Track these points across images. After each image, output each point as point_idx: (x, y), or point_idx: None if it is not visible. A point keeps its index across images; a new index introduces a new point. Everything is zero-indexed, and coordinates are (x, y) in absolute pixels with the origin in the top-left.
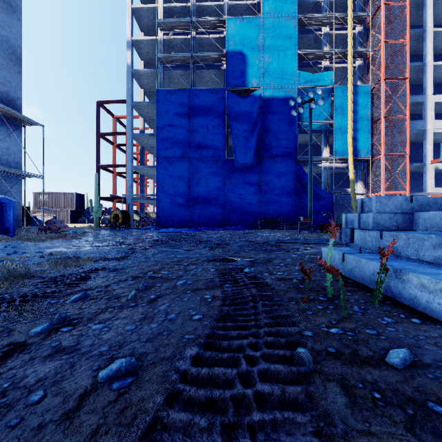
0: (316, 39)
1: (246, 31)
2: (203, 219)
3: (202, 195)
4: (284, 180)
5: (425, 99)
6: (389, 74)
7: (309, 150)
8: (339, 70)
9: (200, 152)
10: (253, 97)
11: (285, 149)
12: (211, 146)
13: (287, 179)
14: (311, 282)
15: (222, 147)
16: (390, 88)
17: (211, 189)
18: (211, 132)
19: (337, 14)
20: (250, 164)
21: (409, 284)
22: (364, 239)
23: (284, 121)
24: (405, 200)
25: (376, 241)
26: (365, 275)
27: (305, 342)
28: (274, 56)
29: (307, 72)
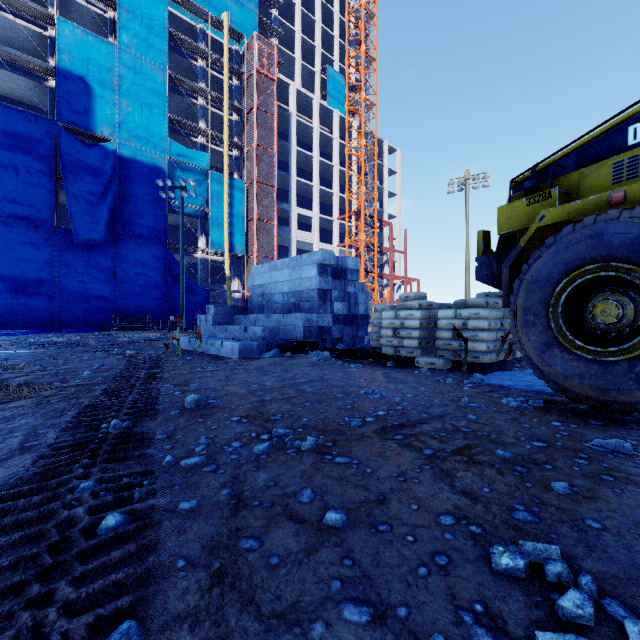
0: (192, 106)
1: (92, 53)
2: (8, 317)
3: (4, 277)
4: (151, 269)
5: (291, 209)
6: (261, 178)
7: (181, 241)
8: (217, 152)
9: (1, 207)
10: (104, 149)
11: (152, 230)
12: (26, 202)
13: (155, 268)
14: (170, 352)
15: (49, 208)
16: (262, 191)
17: (26, 270)
18: (26, 181)
19: (214, 93)
20: (99, 241)
21: (208, 345)
22: (205, 330)
23: (150, 195)
24: (231, 308)
25: (209, 331)
26: (197, 346)
27: (163, 357)
28: (136, 107)
29: (180, 145)
